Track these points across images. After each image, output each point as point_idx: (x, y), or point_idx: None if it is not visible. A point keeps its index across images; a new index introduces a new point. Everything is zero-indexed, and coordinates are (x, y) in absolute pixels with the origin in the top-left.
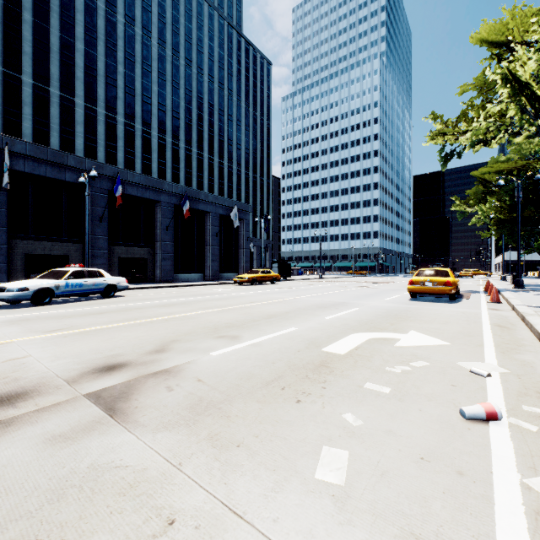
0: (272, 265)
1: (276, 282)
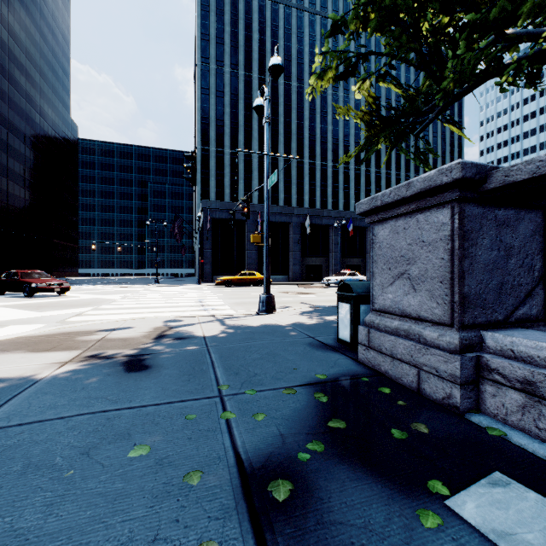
0: None
1: None
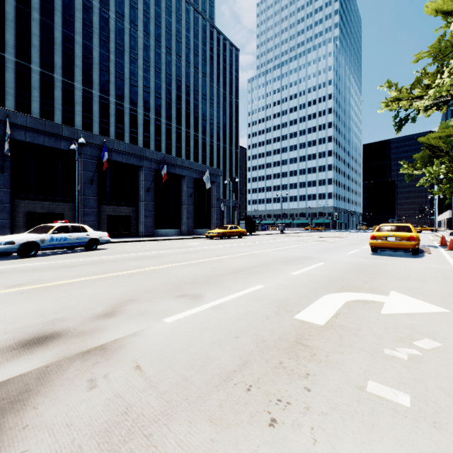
0: (239, 222)
1: (243, 236)
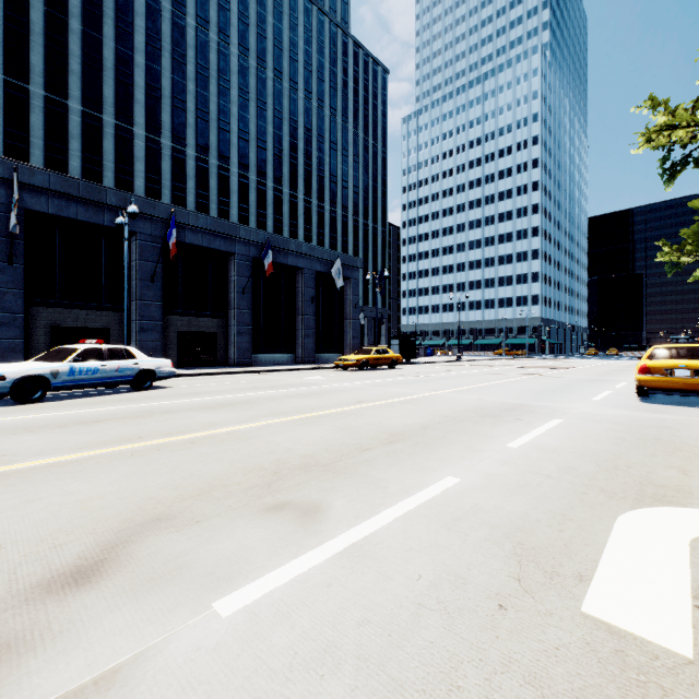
0: (389, 342)
1: (396, 366)
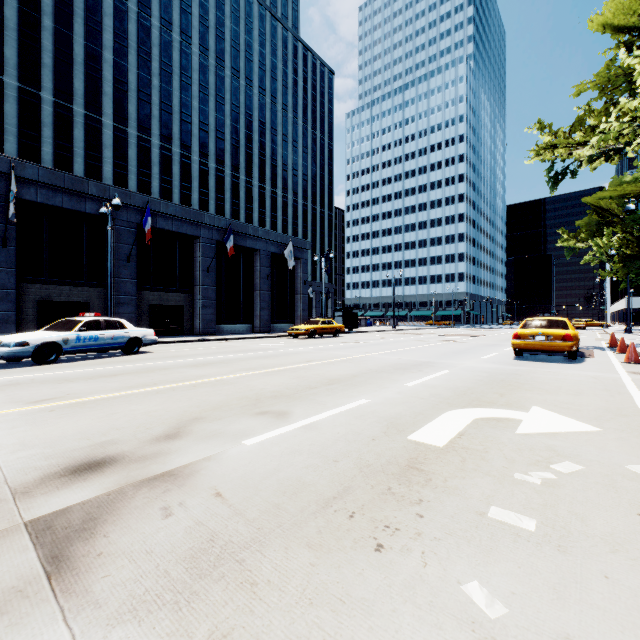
0: (334, 314)
1: (339, 334)
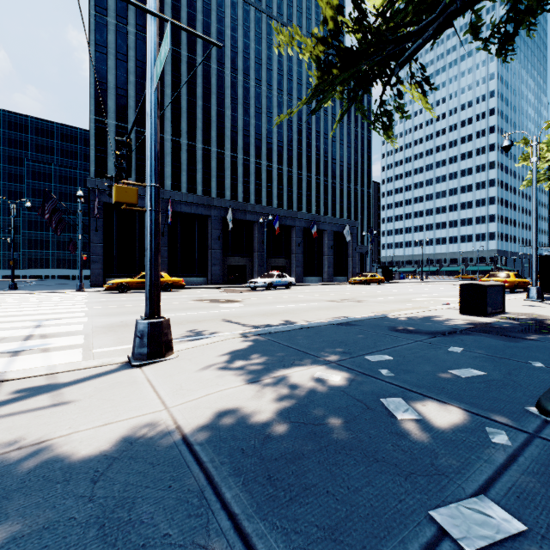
0: (376, 270)
1: (380, 284)
